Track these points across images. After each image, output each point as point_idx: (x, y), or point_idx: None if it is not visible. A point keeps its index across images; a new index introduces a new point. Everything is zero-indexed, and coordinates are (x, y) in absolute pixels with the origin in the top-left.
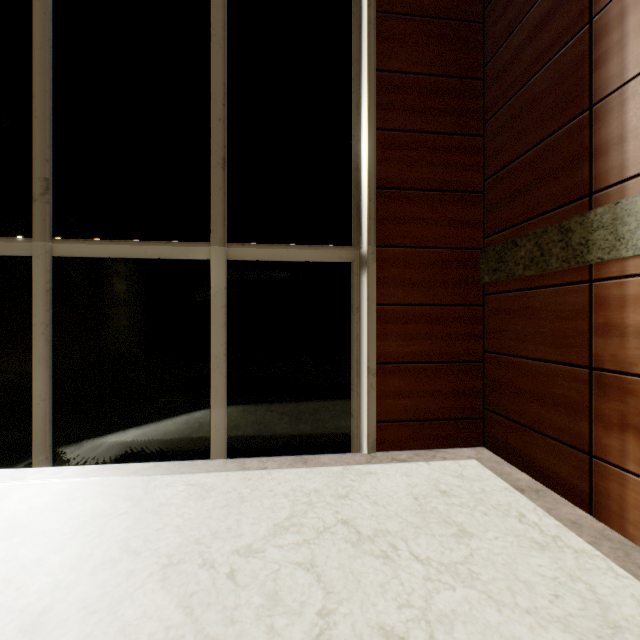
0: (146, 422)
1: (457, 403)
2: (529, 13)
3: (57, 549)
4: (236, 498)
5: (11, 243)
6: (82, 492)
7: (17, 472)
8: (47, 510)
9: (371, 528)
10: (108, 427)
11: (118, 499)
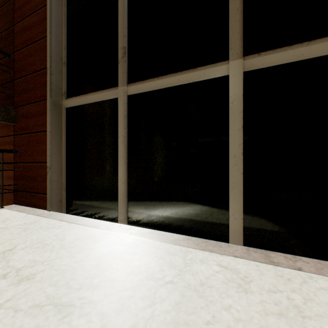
0: (179, 204)
1: None
2: None
3: (117, 307)
4: (288, 306)
5: (109, 92)
6: (140, 248)
7: (109, 224)
8: (118, 258)
9: None
10: (155, 204)
11: (164, 263)
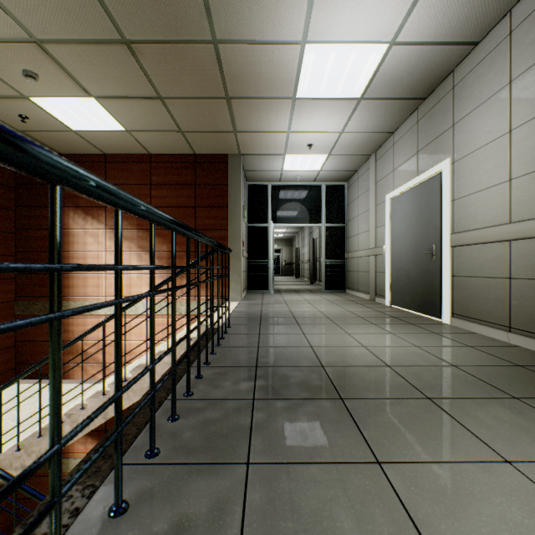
0: None
1: (6, 365)
2: (41, 230)
3: None
4: None
5: None
6: None
7: None
8: None
9: (4, 409)
10: None
11: None
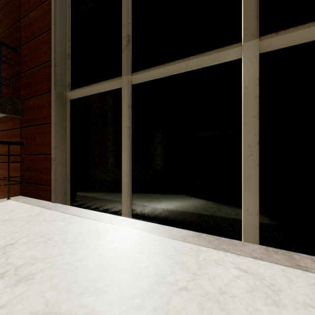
0: (186, 198)
1: None
2: None
3: None
4: None
5: (113, 82)
6: (147, 246)
7: (113, 217)
8: (123, 256)
9: None
10: (161, 197)
11: (174, 264)
